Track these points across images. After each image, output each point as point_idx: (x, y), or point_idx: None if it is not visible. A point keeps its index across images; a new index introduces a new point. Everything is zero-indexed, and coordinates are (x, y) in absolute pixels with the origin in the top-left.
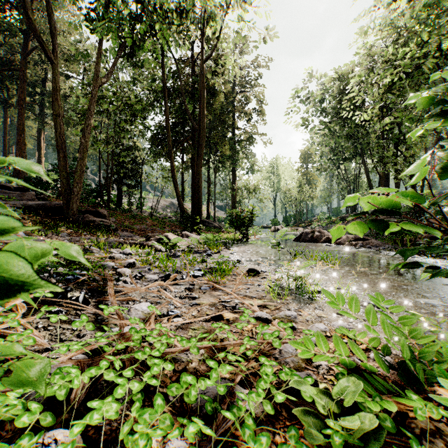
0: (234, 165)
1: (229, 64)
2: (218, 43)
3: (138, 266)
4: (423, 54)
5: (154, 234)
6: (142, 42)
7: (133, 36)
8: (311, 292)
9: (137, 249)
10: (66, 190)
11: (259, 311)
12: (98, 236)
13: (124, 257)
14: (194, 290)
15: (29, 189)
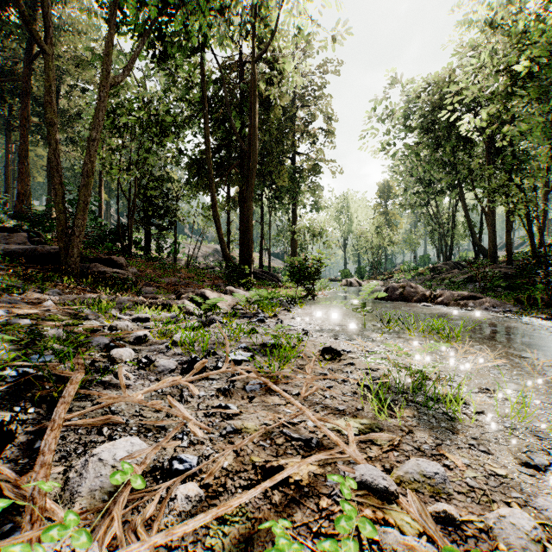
0: (295, 201)
1: (288, 66)
2: (273, 33)
3: (153, 341)
4: (551, 45)
5: (187, 289)
6: (174, 37)
7: (161, 28)
8: (443, 399)
9: (160, 312)
10: (63, 230)
11: (363, 460)
12: (106, 294)
13: (136, 326)
14: (234, 393)
15: (20, 229)
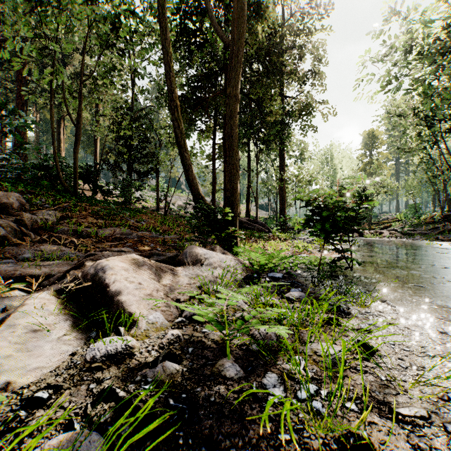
0: (284, 145)
1: None
2: None
3: None
4: None
5: (103, 253)
6: None
7: None
8: None
9: None
10: None
11: None
12: None
13: None
14: None
15: None
